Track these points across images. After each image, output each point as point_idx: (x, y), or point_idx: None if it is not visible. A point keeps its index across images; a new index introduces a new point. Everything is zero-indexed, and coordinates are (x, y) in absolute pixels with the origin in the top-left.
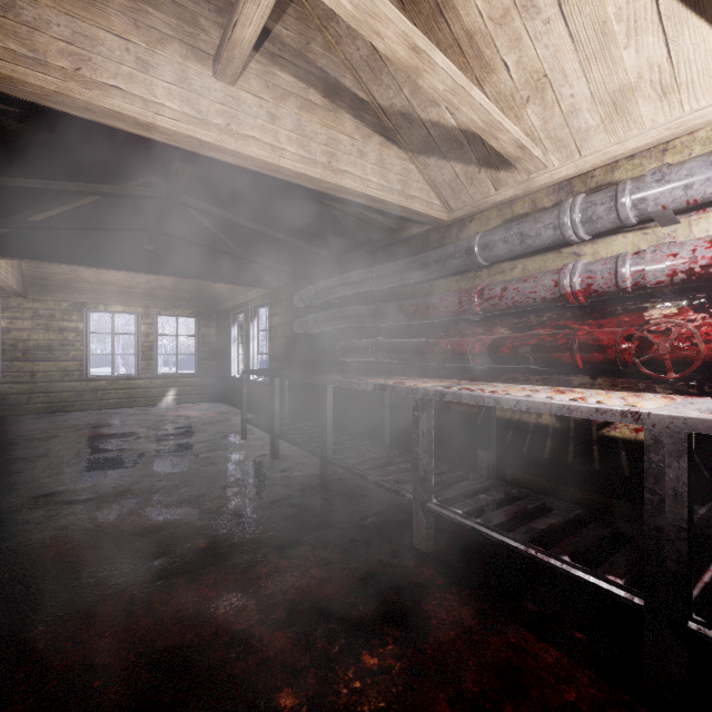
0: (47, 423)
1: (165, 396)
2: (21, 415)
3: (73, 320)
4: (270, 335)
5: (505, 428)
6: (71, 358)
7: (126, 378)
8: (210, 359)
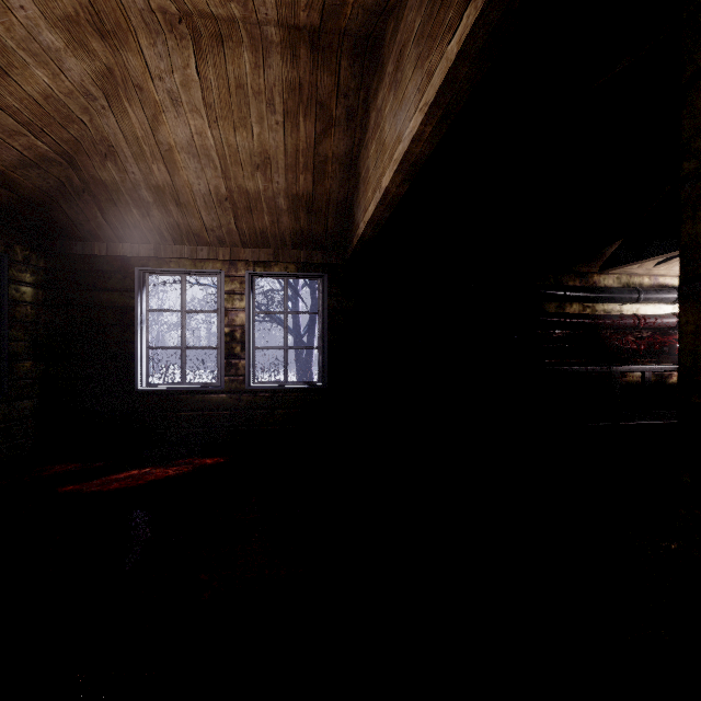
0: None
1: None
2: None
3: None
4: (331, 322)
5: (632, 387)
6: None
7: None
8: (26, 358)
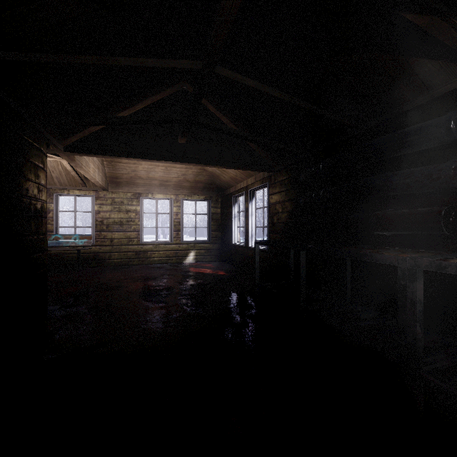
0: (118, 273)
1: (187, 256)
2: (105, 266)
3: (134, 205)
4: (269, 211)
5: None
6: (133, 230)
7: (164, 243)
8: (217, 231)
